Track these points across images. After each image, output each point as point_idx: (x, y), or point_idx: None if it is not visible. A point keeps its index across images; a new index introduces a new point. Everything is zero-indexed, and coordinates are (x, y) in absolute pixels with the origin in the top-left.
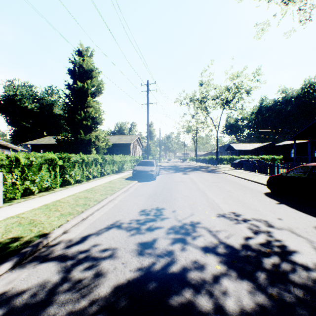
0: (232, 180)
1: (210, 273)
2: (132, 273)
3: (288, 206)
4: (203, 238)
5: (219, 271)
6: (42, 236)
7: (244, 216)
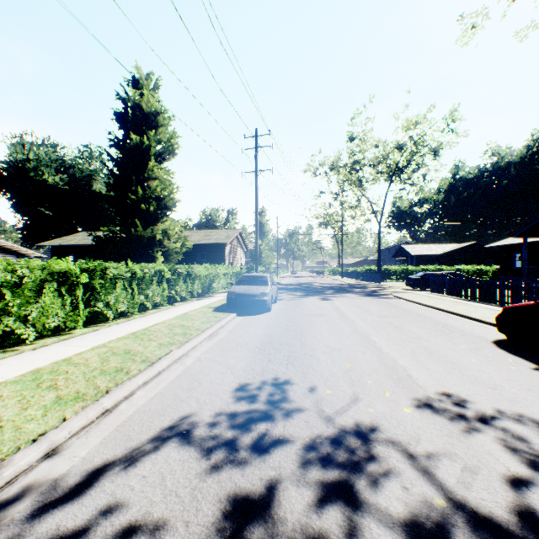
0: (418, 313)
1: None
2: None
3: None
4: (400, 483)
5: None
6: None
7: (477, 405)
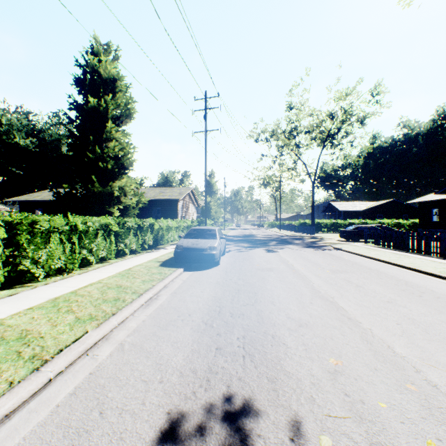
0: (368, 267)
1: None
2: None
3: None
4: None
5: None
6: None
7: None
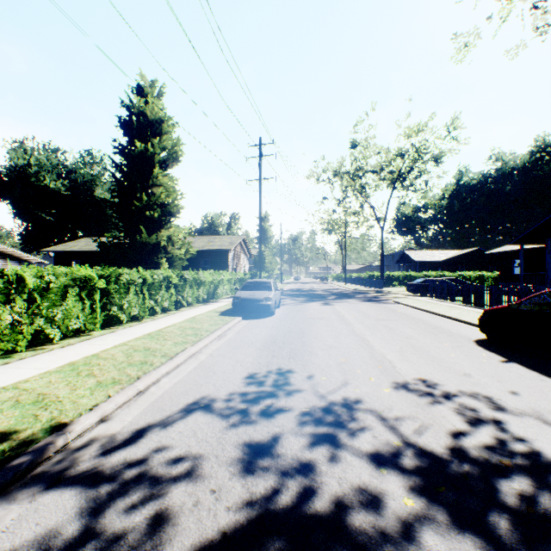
0: (413, 317)
1: (394, 517)
2: (231, 516)
3: (525, 367)
4: (371, 434)
5: (412, 511)
6: (56, 429)
7: (444, 387)
